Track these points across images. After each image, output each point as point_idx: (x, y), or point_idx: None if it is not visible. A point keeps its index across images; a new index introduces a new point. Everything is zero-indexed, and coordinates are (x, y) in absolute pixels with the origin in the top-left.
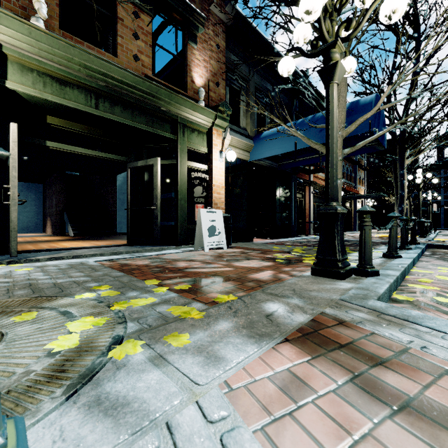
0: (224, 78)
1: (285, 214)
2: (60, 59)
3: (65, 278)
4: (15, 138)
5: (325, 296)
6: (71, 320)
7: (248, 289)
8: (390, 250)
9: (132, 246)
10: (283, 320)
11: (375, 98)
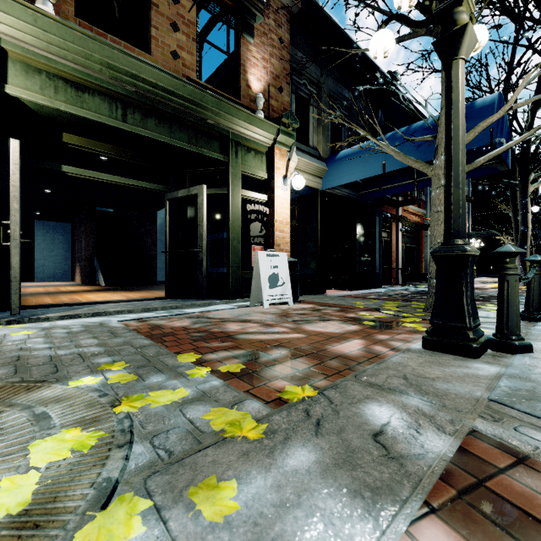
0: (289, 81)
1: (368, 258)
2: (76, 56)
3: (69, 349)
4: (17, 160)
5: (462, 391)
6: (42, 436)
7: (332, 372)
8: (530, 310)
9: (171, 299)
10: (407, 447)
11: (498, 98)
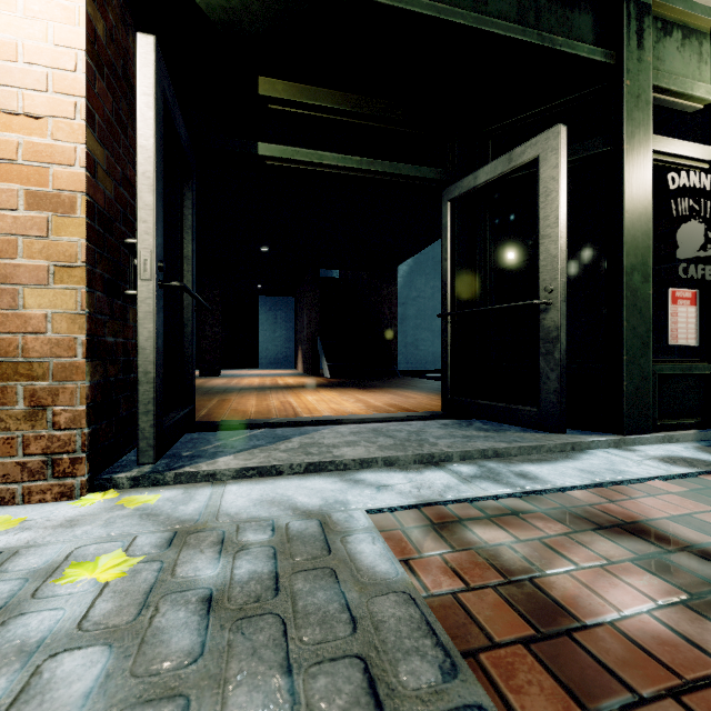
0: None
1: None
2: None
3: None
4: (149, 85)
5: None
6: None
7: None
8: None
9: (457, 419)
10: None
11: None
